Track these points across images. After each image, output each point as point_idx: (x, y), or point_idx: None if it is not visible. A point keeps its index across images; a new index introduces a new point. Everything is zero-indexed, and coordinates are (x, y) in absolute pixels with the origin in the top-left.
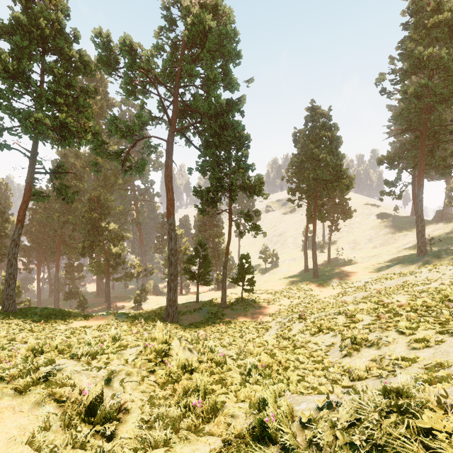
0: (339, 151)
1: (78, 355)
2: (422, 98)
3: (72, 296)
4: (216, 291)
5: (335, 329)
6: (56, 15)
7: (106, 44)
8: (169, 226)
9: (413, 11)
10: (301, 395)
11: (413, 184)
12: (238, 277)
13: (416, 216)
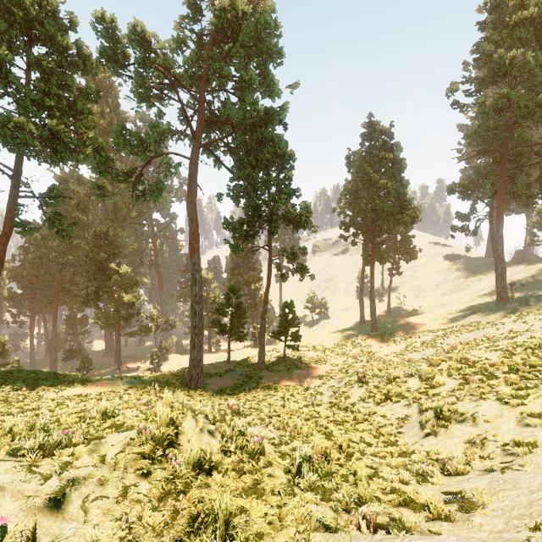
0: (402, 177)
1: (24, 450)
2: (503, 111)
3: (73, 355)
4: (253, 348)
5: (407, 396)
6: None
7: (111, 33)
8: (192, 266)
9: (492, 7)
10: (377, 502)
11: (490, 217)
12: (279, 331)
13: (495, 255)
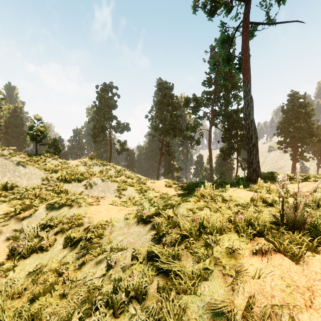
0: (311, 119)
1: None
2: None
3: None
4: None
5: None
6: (172, 94)
7: (188, 100)
8: (210, 165)
9: None
10: None
11: None
12: None
13: None
